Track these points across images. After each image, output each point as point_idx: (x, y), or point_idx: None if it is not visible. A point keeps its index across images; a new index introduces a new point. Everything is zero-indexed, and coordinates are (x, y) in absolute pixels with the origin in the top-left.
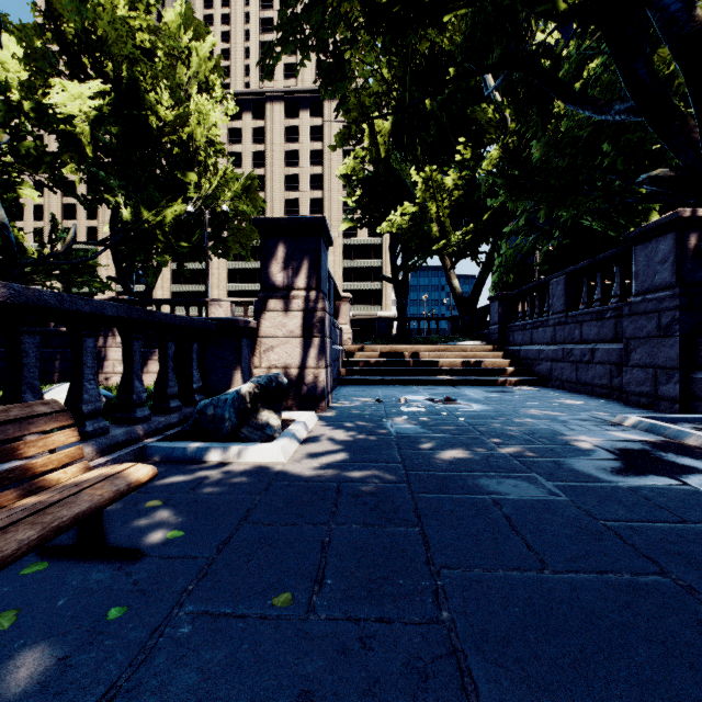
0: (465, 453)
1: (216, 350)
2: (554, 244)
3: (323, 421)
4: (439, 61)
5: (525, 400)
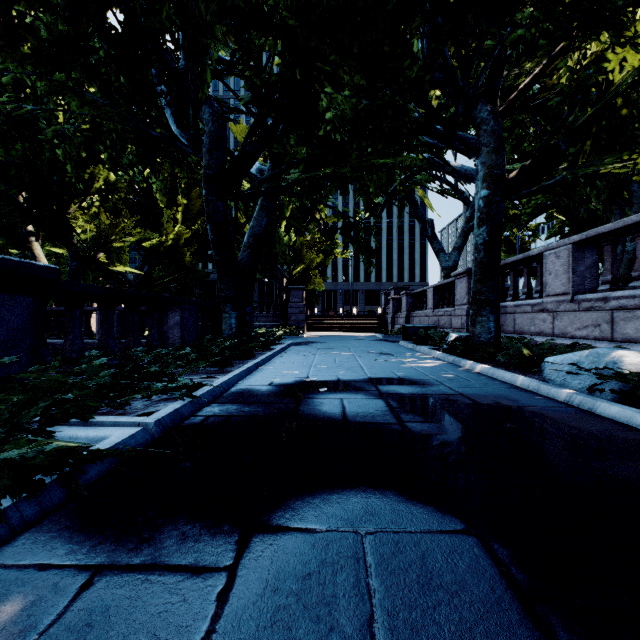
0: None
1: None
2: None
3: None
4: None
5: None
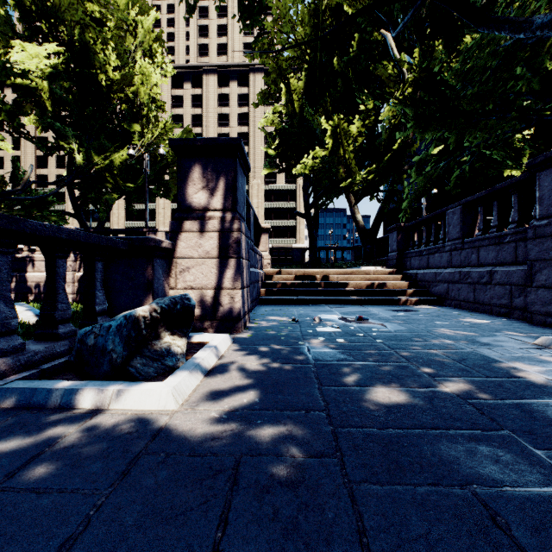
0: (401, 391)
1: (127, 270)
2: (465, 167)
3: (236, 344)
4: (344, 31)
5: (433, 319)
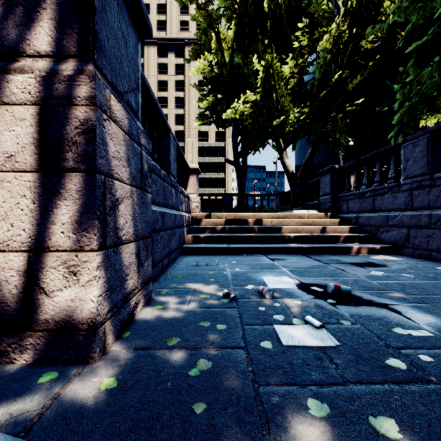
0: None
1: None
2: None
3: None
4: None
5: None
